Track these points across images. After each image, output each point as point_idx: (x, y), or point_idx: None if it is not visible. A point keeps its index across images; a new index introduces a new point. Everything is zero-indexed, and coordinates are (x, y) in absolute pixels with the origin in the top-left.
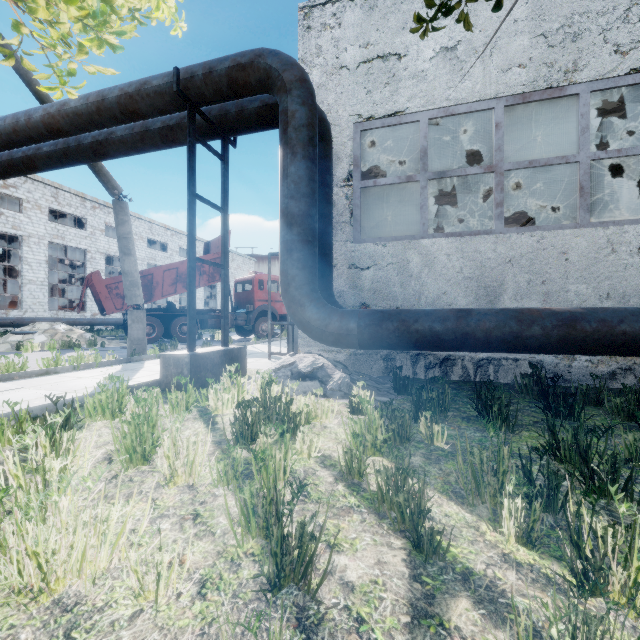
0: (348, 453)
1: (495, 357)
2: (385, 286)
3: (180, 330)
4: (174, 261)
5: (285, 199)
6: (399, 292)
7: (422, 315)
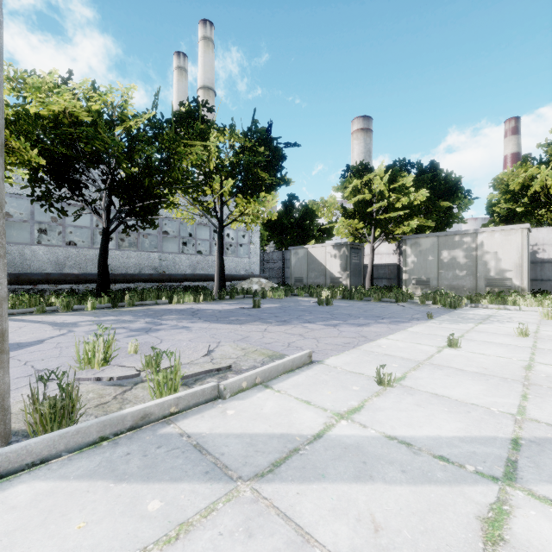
0: None
1: (63, 288)
2: (13, 262)
3: None
4: None
5: None
6: (20, 265)
7: (35, 274)
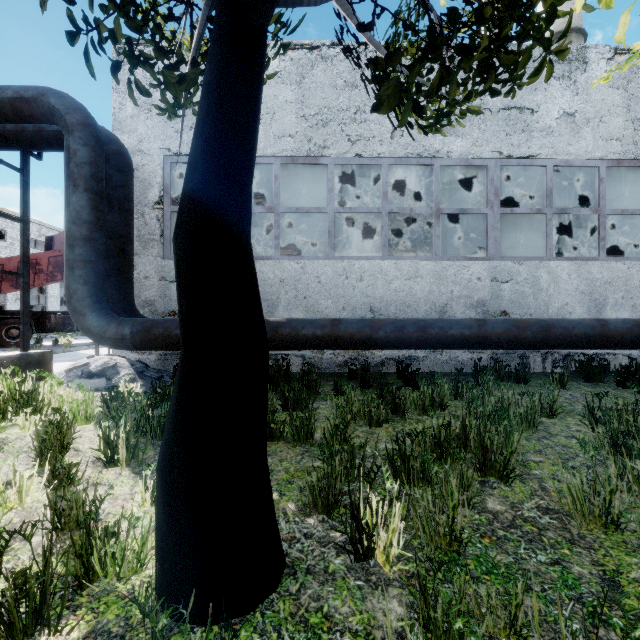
0: (47, 421)
1: (273, 353)
2: None
3: (7, 334)
4: (16, 252)
5: (68, 223)
6: None
7: None
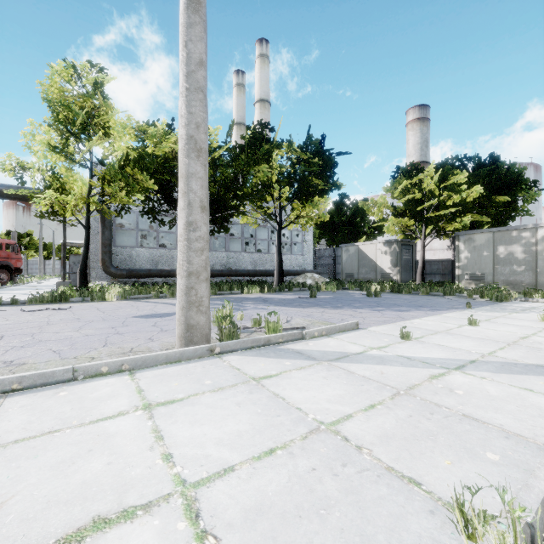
0: None
1: (157, 281)
2: (125, 261)
3: None
4: None
5: (104, 240)
6: (129, 263)
7: (141, 270)
